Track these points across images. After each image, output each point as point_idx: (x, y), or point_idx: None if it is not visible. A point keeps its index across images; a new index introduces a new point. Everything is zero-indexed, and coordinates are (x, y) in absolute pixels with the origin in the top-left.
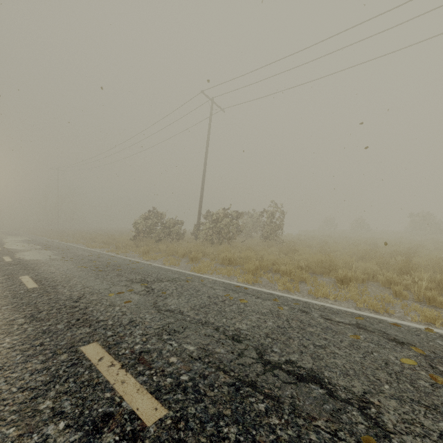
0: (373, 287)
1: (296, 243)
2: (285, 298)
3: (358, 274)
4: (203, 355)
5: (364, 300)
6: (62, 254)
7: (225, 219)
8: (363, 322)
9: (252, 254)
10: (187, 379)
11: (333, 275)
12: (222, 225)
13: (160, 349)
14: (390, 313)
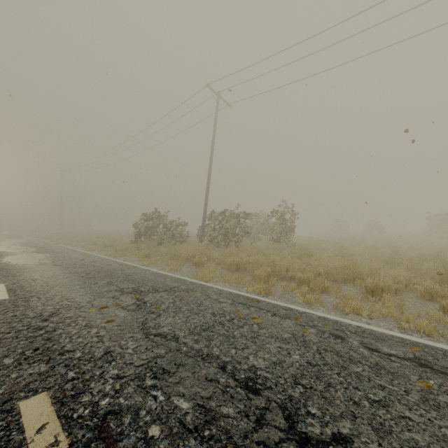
0: (410, 299)
1: (309, 246)
2: (309, 316)
3: (390, 283)
4: (202, 421)
5: (407, 318)
6: (54, 258)
7: (232, 220)
8: (423, 356)
9: (263, 258)
10: None
11: (358, 283)
12: (229, 227)
13: (138, 407)
14: (447, 338)
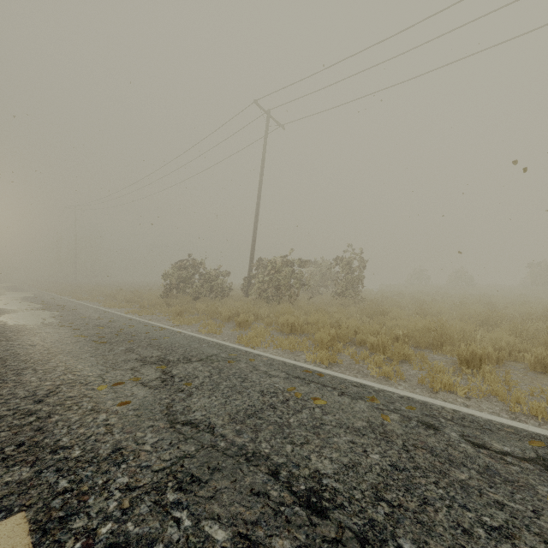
0: (517, 372)
1: (381, 301)
2: (387, 395)
3: (490, 350)
4: None
5: (517, 398)
6: (63, 316)
7: (285, 269)
8: None
9: (326, 318)
10: None
11: (448, 350)
12: (281, 278)
13: (152, 537)
14: None
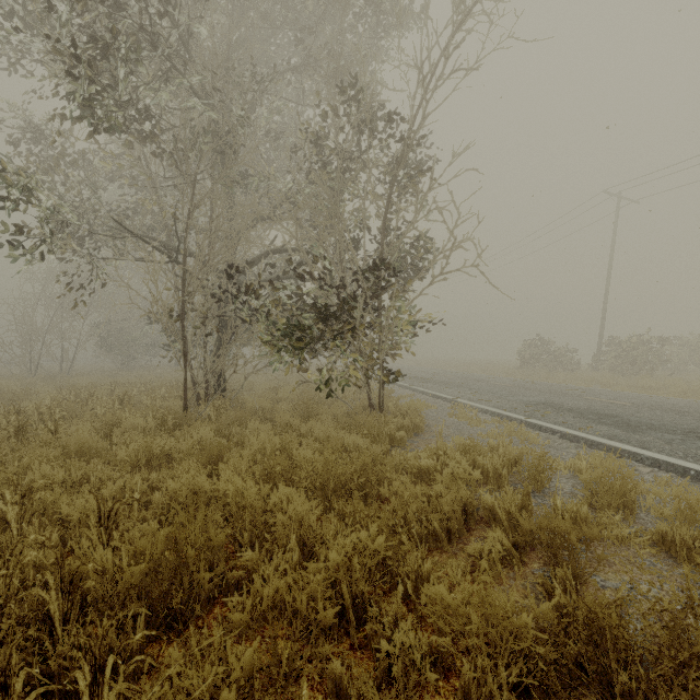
0: None
1: None
2: None
3: None
4: (642, 402)
5: None
6: (476, 375)
7: (642, 347)
8: None
9: (680, 381)
10: (637, 403)
11: None
12: (637, 355)
13: (619, 400)
14: None
